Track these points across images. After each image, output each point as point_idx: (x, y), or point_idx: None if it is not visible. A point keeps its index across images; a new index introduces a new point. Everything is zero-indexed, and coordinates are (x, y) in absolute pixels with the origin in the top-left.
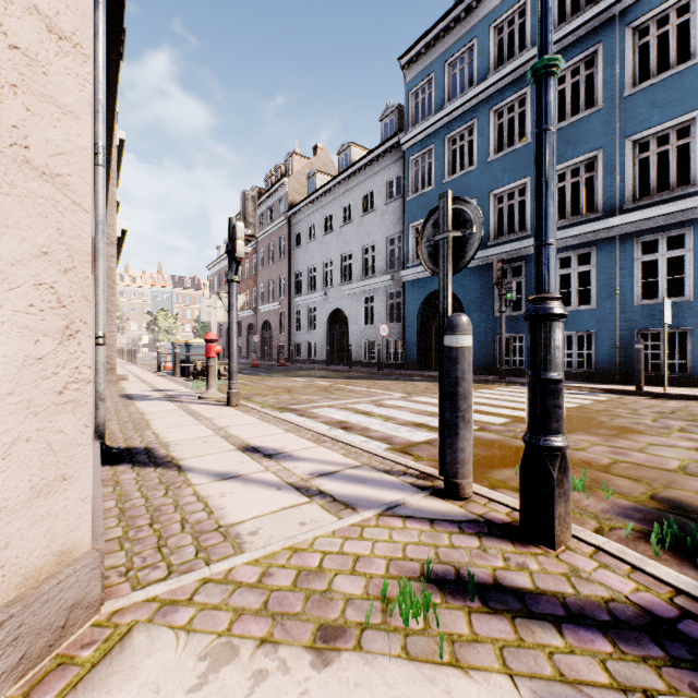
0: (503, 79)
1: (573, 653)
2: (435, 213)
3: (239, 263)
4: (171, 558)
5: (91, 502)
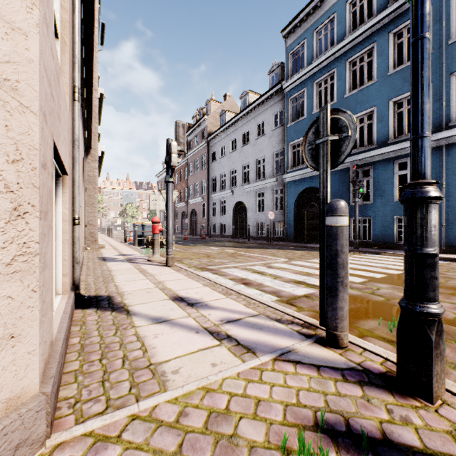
0: (356, 38)
1: None
2: (316, 123)
3: (173, 169)
4: (110, 393)
5: (38, 353)
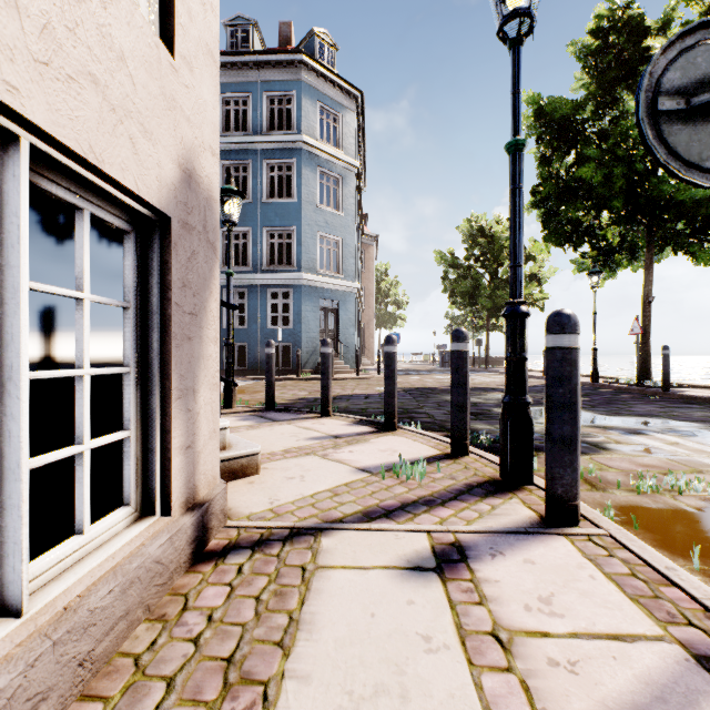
0: None
1: (238, 414)
2: None
3: None
4: None
5: None
